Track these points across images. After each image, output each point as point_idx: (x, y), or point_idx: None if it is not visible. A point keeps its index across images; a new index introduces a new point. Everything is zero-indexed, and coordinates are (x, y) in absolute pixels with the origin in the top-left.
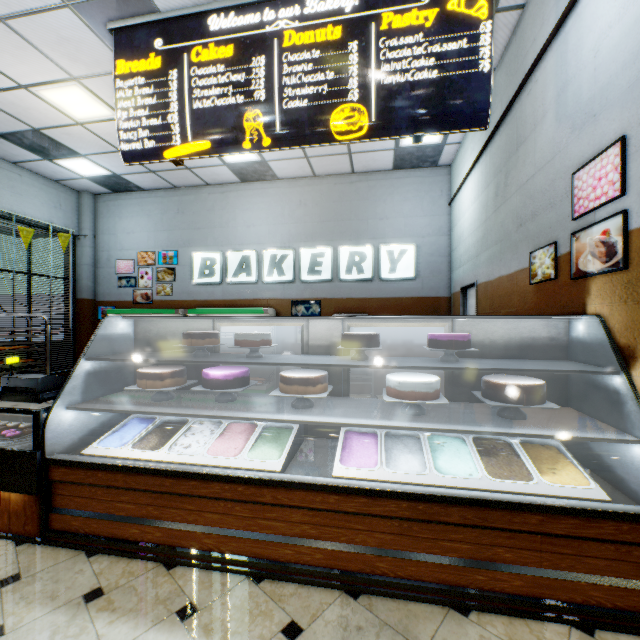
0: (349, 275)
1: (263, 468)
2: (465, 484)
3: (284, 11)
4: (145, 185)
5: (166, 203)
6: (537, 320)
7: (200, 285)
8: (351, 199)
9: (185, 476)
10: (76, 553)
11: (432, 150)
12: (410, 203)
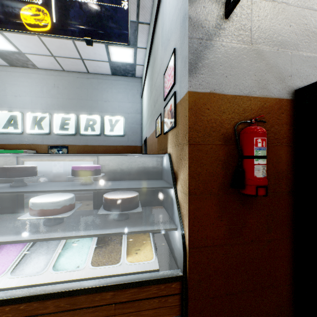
0: (86, 132)
1: None
2: (68, 277)
3: None
4: None
5: None
6: (147, 157)
7: None
8: (88, 88)
9: None
10: None
11: (130, 67)
12: (121, 94)
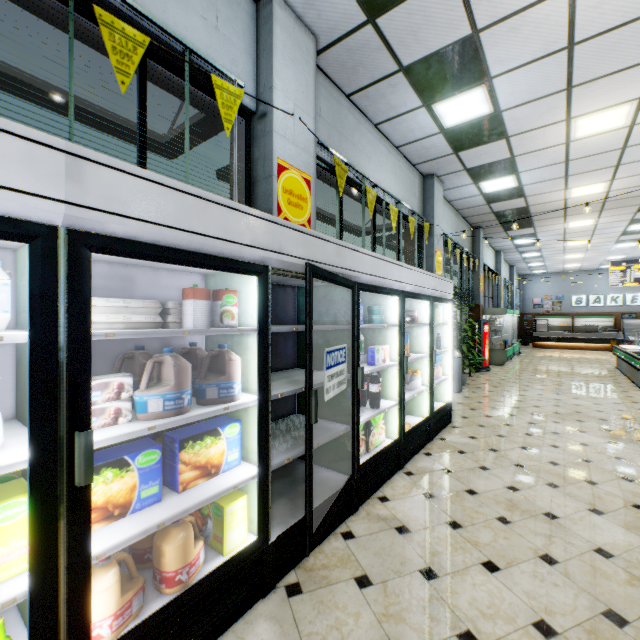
0: None
1: None
2: None
3: None
4: (550, 272)
5: (557, 278)
6: None
7: (574, 307)
8: None
9: None
10: None
11: None
12: None
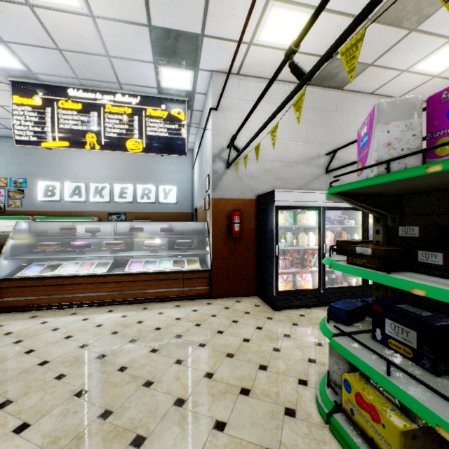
0: (143, 200)
1: (99, 272)
2: (165, 269)
3: (106, 96)
4: None
5: (16, 147)
6: (196, 223)
7: (44, 201)
8: (144, 160)
9: (68, 277)
10: (17, 313)
11: None
12: (174, 166)
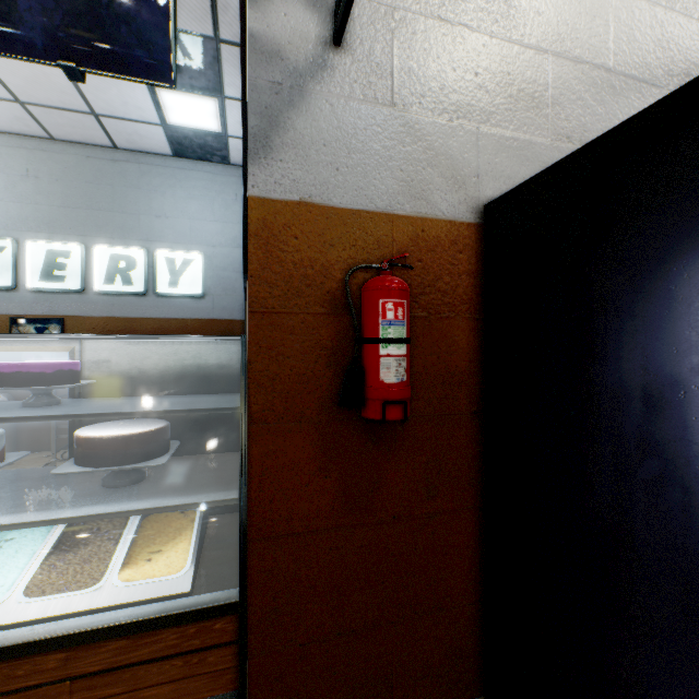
0: (111, 286)
1: None
2: None
3: None
4: None
5: None
6: (205, 342)
7: None
8: (114, 183)
9: None
10: None
11: (215, 140)
12: (198, 202)
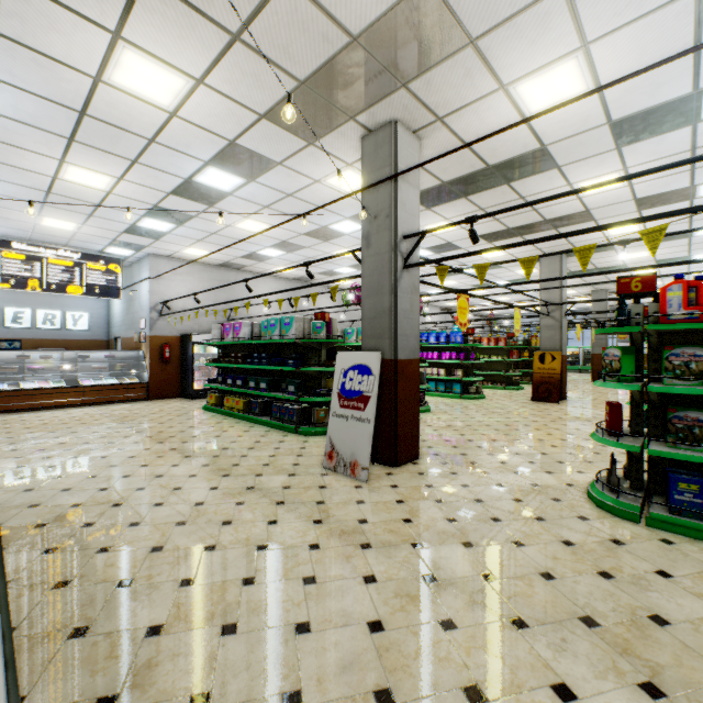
0: (45, 326)
1: (62, 386)
2: (114, 383)
3: (50, 251)
4: None
5: None
6: (133, 351)
7: None
8: None
9: (39, 389)
10: None
11: None
12: None
